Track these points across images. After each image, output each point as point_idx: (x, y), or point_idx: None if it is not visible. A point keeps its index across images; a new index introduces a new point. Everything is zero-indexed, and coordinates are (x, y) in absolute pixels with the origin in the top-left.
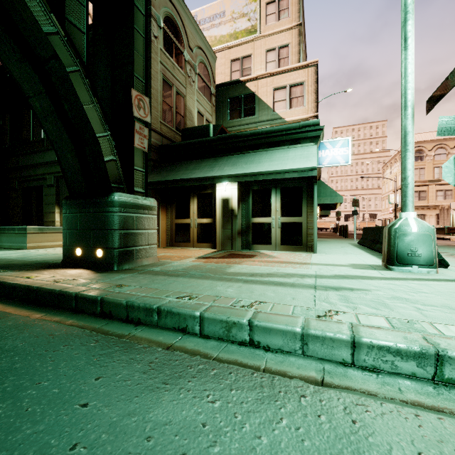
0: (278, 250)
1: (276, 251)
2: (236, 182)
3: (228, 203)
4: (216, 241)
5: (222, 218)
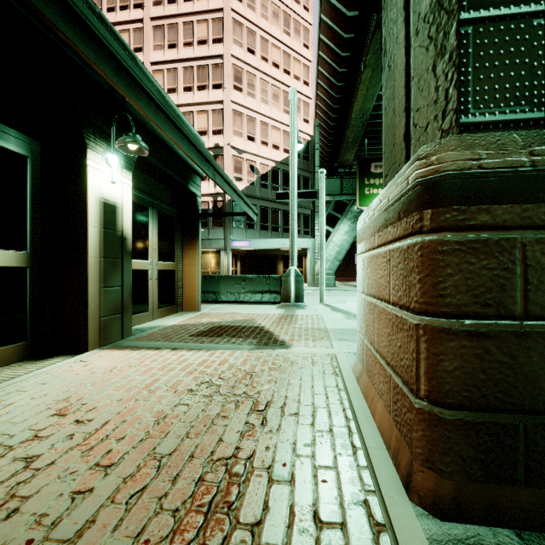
0: (156, 319)
1: (161, 320)
2: (130, 171)
3: (116, 218)
4: (88, 325)
5: (102, 256)
